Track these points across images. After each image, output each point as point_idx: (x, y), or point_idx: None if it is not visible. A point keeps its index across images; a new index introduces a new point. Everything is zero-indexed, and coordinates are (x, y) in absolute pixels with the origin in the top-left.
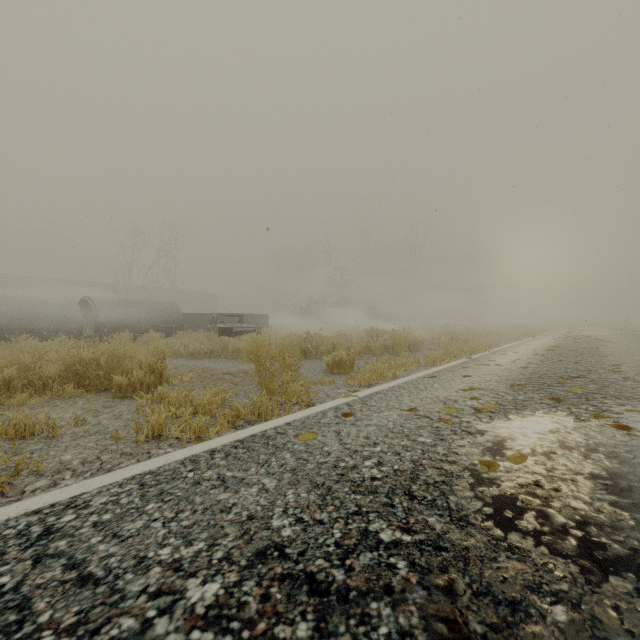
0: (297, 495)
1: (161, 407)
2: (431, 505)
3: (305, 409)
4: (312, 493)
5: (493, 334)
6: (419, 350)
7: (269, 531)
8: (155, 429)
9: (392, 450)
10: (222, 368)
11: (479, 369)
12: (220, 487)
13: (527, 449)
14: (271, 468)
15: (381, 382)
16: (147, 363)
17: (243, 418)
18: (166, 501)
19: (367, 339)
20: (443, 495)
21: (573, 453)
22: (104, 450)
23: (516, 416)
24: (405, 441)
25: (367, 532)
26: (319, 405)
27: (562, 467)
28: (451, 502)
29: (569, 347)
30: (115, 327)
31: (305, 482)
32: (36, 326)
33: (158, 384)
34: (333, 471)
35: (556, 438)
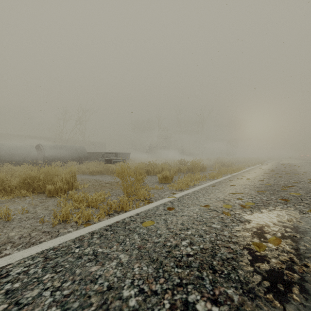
0: (140, 268)
1: (70, 203)
2: (227, 278)
3: (147, 204)
4: (150, 267)
5: (241, 162)
6: (205, 170)
7: (120, 301)
8: (64, 216)
9: (198, 233)
10: (106, 180)
11: (238, 181)
12: (93, 261)
13: (278, 233)
14: (126, 246)
15: (187, 188)
16: (65, 178)
17: (113, 209)
18: (57, 272)
19: (179, 165)
20: (234, 269)
21: (307, 236)
22: (34, 229)
23: (265, 210)
24: (205, 227)
25: (187, 303)
26: (155, 202)
27: (304, 247)
28: (240, 276)
29: (281, 169)
30: (53, 159)
31: (146, 257)
32: (13, 158)
33: (71, 189)
34: (163, 249)
35: (293, 225)
